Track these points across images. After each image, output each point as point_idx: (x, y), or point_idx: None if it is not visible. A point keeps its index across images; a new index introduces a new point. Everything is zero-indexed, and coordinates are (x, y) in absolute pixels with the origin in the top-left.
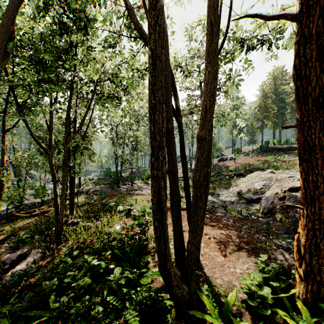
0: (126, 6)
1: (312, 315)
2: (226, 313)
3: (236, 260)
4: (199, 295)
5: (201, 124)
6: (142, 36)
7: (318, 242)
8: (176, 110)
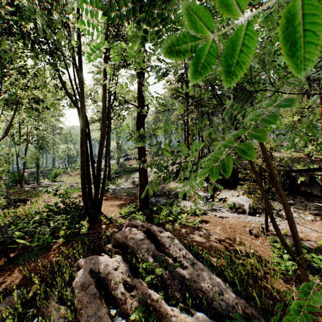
0: (61, 81)
1: (140, 213)
2: (110, 219)
3: (120, 208)
4: (99, 217)
5: (100, 147)
6: (70, 98)
7: (142, 189)
8: (88, 133)
